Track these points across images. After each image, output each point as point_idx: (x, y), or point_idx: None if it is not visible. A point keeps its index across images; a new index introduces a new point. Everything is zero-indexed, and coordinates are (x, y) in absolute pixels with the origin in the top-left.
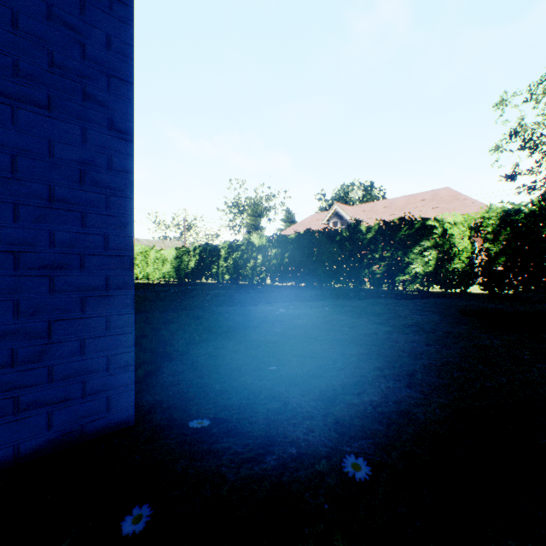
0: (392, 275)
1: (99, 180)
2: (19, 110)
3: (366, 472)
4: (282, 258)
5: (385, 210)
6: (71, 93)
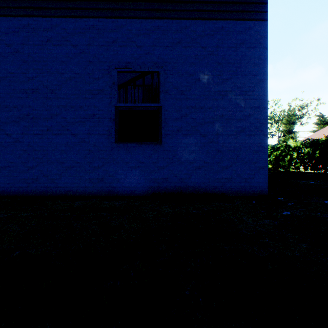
0: None
1: (261, 146)
2: (250, 137)
3: None
4: (313, 154)
5: None
6: (257, 131)
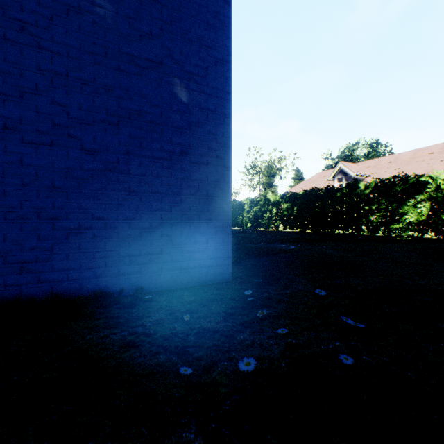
0: (387, 224)
1: (220, 187)
2: (200, 167)
3: (323, 293)
4: (292, 210)
5: (389, 165)
6: (213, 157)
